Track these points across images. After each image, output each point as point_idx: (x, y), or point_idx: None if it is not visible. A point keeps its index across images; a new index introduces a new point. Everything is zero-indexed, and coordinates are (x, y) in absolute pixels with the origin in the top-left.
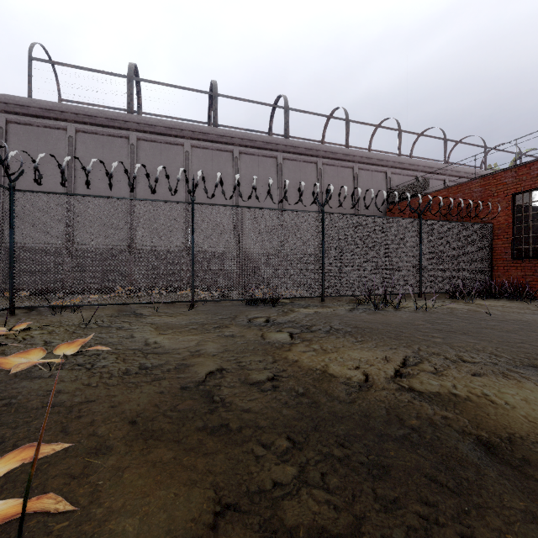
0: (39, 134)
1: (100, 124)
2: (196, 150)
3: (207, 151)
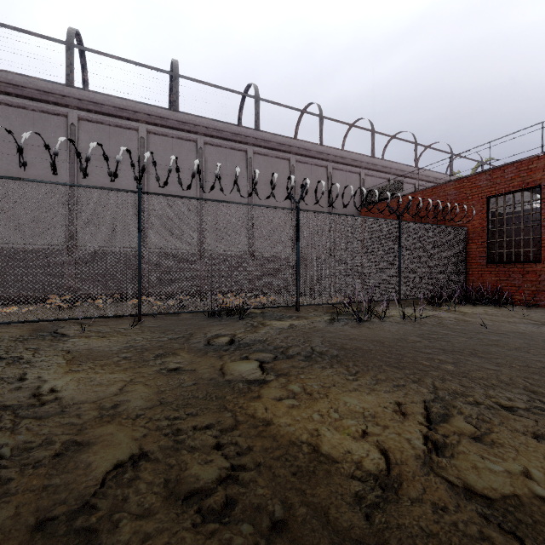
0: None
1: (29, 97)
2: (153, 137)
3: (166, 139)
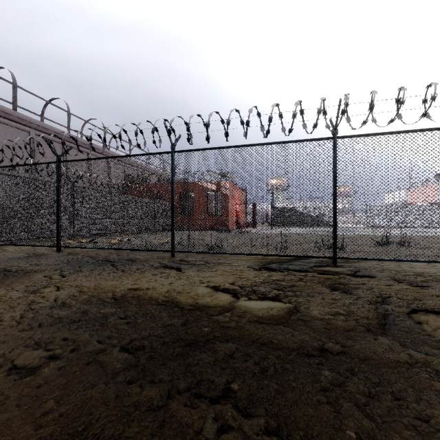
0: None
1: None
2: None
3: (7, 127)
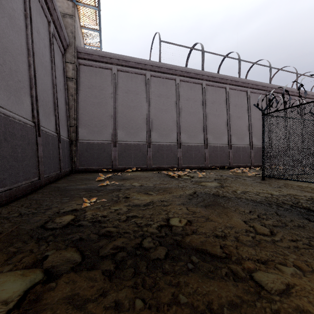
0: (163, 82)
1: (190, 77)
2: (230, 91)
3: (235, 91)
